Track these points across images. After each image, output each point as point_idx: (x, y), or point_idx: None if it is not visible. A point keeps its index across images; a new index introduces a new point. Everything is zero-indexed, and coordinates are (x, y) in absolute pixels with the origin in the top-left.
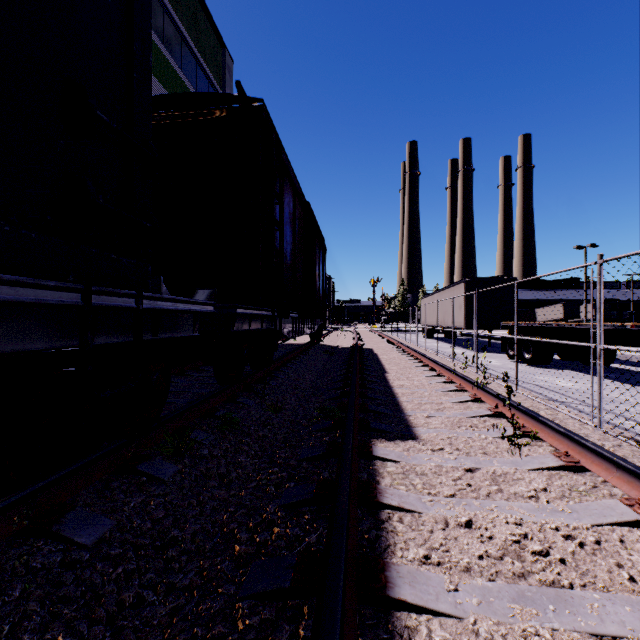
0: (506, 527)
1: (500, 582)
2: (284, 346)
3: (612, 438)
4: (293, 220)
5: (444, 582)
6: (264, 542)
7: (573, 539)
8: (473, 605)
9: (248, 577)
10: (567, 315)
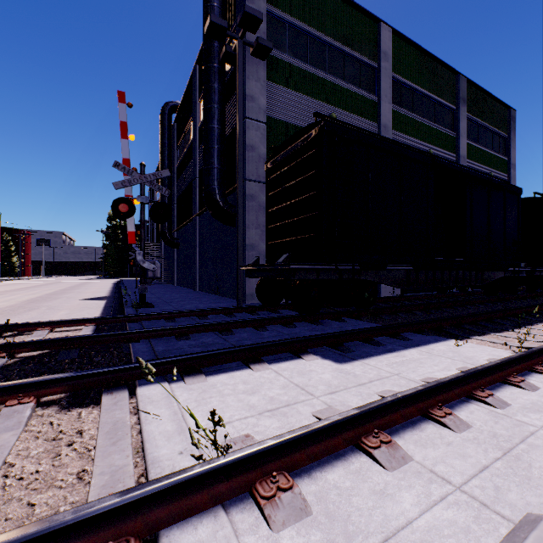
0: None
1: None
2: None
3: None
4: None
5: None
6: None
7: None
8: None
9: None
10: None
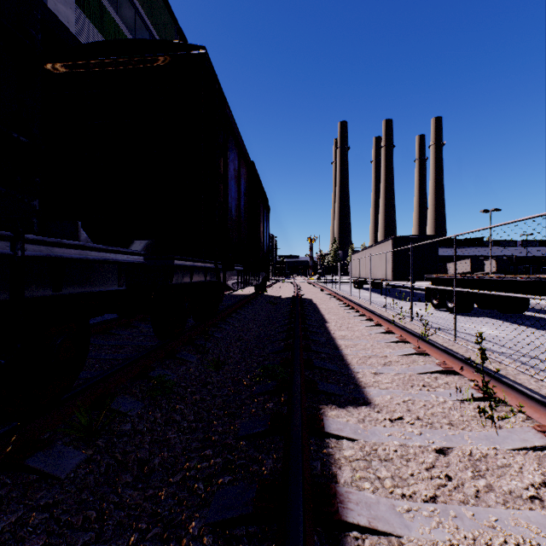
0: None
1: None
2: (231, 296)
3: None
4: (238, 177)
5: None
6: None
7: None
8: None
9: None
10: (473, 269)
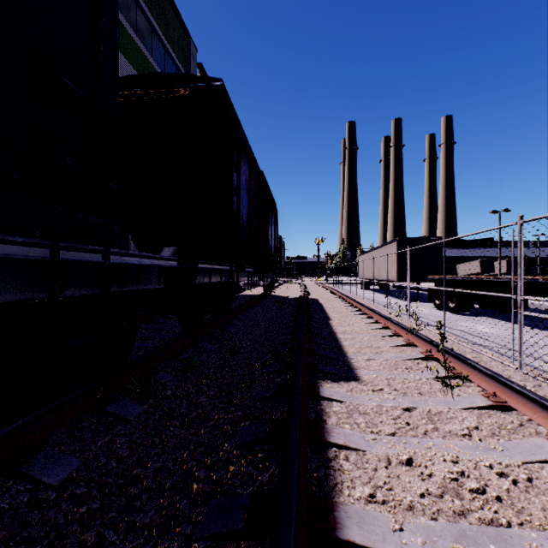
0: (444, 465)
1: (442, 521)
2: (241, 296)
3: (532, 379)
4: (249, 187)
5: (389, 521)
6: (220, 480)
7: (506, 476)
8: (418, 545)
9: (204, 517)
10: (483, 270)
